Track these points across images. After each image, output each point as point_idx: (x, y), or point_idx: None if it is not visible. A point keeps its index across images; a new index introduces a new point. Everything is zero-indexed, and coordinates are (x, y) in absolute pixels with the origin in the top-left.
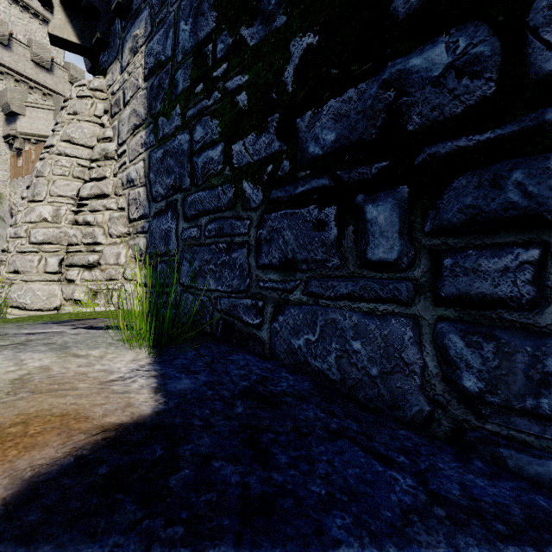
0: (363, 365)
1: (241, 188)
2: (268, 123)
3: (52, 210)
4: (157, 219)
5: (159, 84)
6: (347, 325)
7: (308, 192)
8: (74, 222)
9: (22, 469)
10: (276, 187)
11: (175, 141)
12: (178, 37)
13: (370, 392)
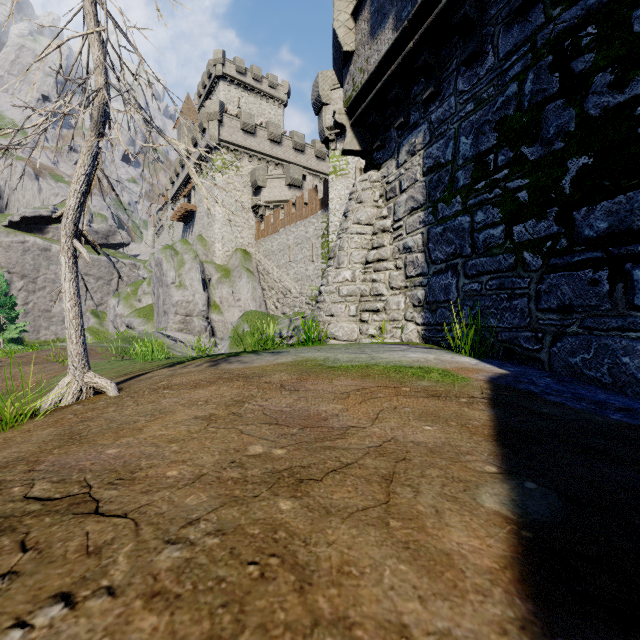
0: (631, 372)
1: (522, 256)
2: (547, 214)
3: (351, 273)
4: (436, 276)
5: (439, 179)
6: (617, 347)
7: (583, 261)
8: (363, 280)
9: (483, 375)
10: (554, 257)
11: (455, 221)
12: (458, 147)
13: (636, 389)
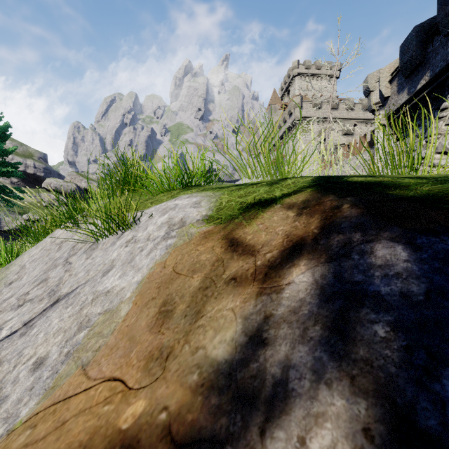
0: None
1: None
2: None
3: None
4: None
5: None
6: None
7: None
8: None
9: None
10: None
11: None
12: None
13: None
